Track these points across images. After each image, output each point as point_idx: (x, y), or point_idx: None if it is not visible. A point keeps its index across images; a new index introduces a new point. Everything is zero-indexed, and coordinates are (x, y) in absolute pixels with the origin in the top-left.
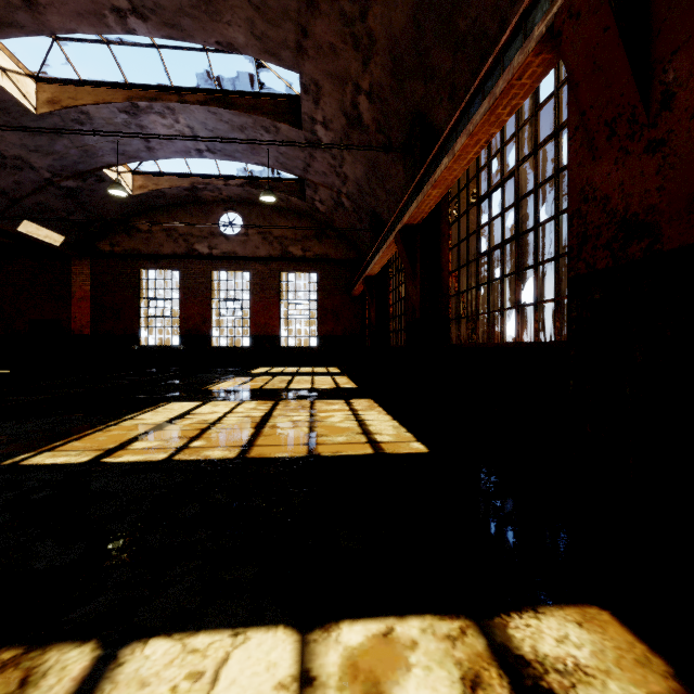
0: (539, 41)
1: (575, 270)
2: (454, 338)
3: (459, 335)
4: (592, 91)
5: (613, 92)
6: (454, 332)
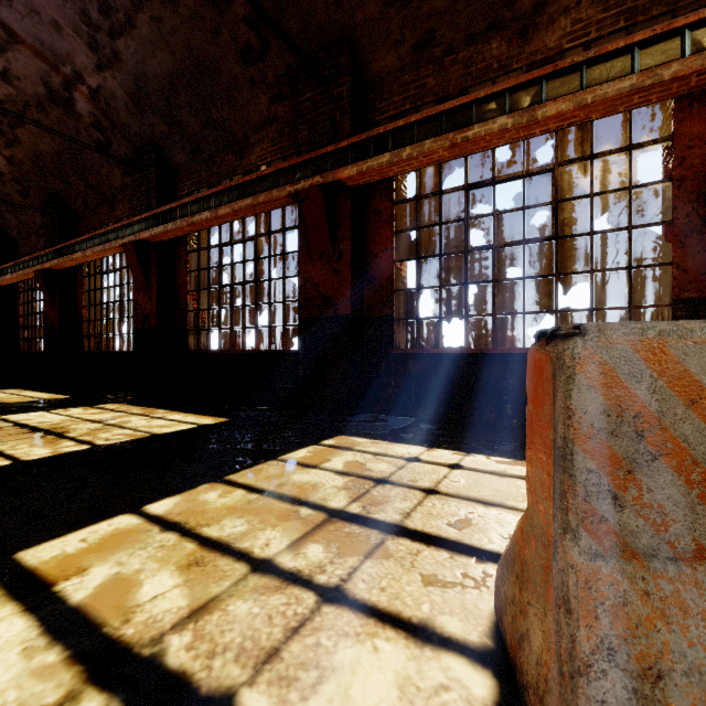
0: (120, 245)
1: (134, 327)
2: (87, 348)
3: (90, 346)
4: (136, 274)
5: (141, 278)
6: (87, 344)
